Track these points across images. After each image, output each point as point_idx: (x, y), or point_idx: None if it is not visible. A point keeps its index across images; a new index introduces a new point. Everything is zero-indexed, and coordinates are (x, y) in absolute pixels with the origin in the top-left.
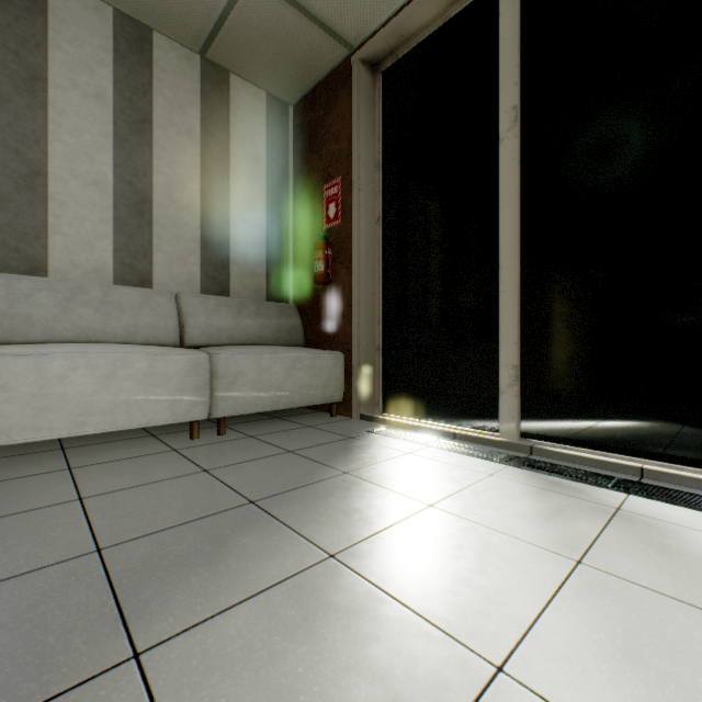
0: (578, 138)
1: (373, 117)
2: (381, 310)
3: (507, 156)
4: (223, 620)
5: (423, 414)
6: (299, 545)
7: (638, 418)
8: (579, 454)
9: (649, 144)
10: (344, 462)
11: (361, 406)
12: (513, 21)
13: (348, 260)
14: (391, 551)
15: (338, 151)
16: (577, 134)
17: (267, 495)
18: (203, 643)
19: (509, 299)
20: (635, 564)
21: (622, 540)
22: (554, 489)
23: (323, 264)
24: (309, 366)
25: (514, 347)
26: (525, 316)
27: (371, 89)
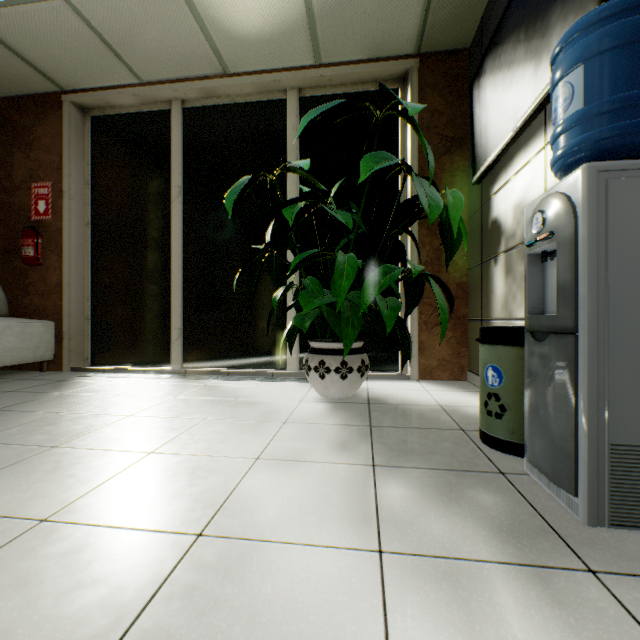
0: (210, 215)
1: (84, 146)
2: (91, 290)
3: (176, 212)
4: (7, 430)
5: (125, 362)
6: (40, 414)
7: (232, 350)
8: (207, 370)
9: (236, 228)
10: (61, 390)
11: (72, 361)
12: (179, 139)
13: (59, 250)
14: (93, 407)
15: (49, 161)
16: (209, 212)
17: (4, 407)
18: (1, 434)
19: (177, 292)
20: (196, 394)
21: (198, 390)
22: (185, 383)
23: (33, 250)
24: (21, 332)
25: (180, 318)
26: (186, 301)
27: (82, 125)
